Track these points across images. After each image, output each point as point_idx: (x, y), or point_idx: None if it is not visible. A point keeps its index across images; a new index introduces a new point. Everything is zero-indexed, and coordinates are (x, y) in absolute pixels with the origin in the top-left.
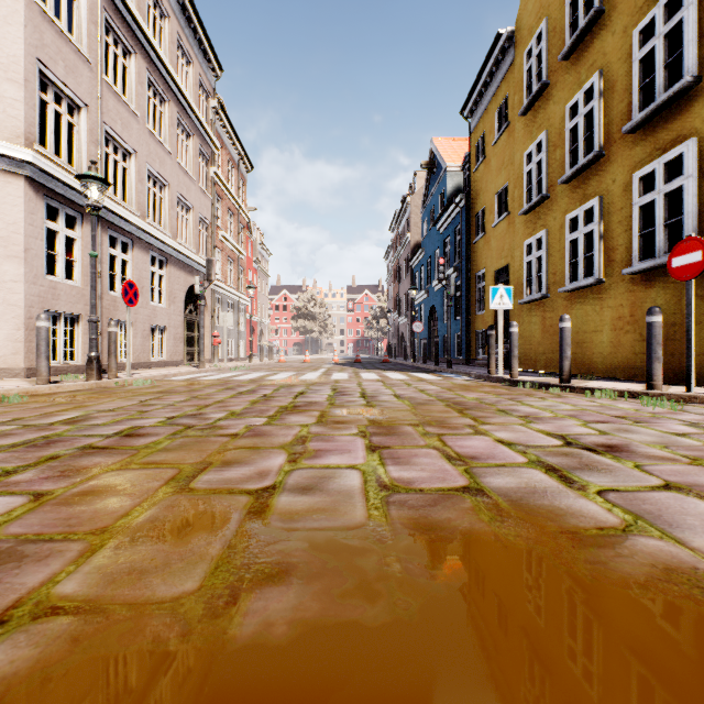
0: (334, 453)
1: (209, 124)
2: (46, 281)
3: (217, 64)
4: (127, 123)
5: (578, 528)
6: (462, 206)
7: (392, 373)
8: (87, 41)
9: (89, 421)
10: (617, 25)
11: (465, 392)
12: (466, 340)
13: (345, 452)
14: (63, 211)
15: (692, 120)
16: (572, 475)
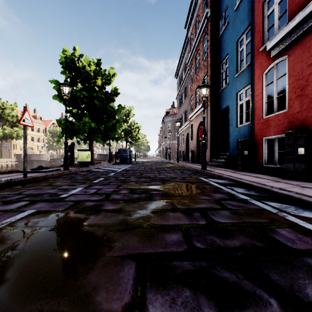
0: None
1: None
2: None
3: None
4: None
5: None
6: None
7: None
8: None
9: None
10: None
11: None
12: None
13: None
14: None
15: (10, 142)
16: None
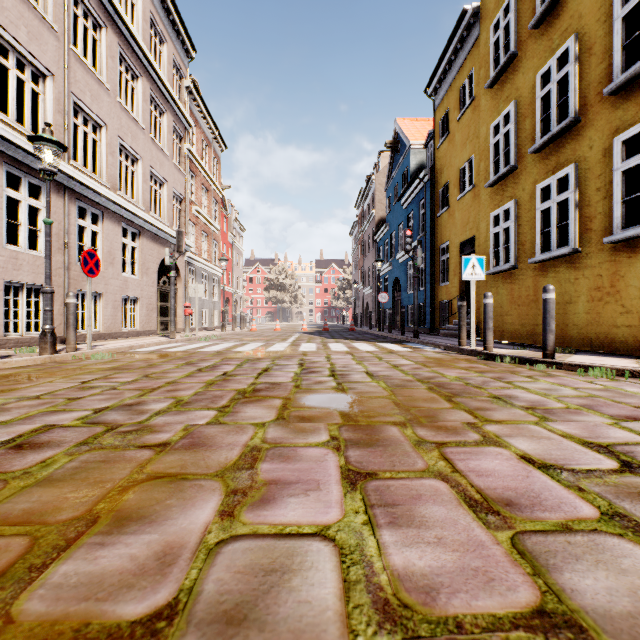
0: (295, 491)
1: (183, 103)
2: (6, 250)
3: (190, 45)
4: (96, 95)
5: None
6: (426, 181)
7: (360, 343)
8: (53, 9)
9: None
10: None
11: (443, 368)
12: (430, 310)
13: (312, 488)
14: (26, 180)
15: None
16: None
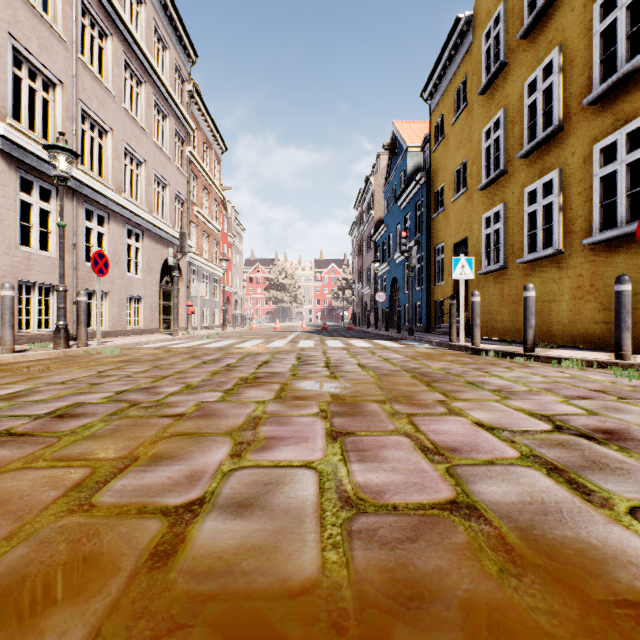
0: (288, 443)
1: (185, 107)
2: (20, 251)
3: (192, 50)
4: (103, 102)
5: (637, 593)
6: (422, 183)
7: (356, 341)
8: (62, 20)
9: (29, 397)
10: (577, 1)
11: (430, 361)
12: (426, 309)
13: (302, 441)
14: (37, 184)
15: None
16: (584, 480)
